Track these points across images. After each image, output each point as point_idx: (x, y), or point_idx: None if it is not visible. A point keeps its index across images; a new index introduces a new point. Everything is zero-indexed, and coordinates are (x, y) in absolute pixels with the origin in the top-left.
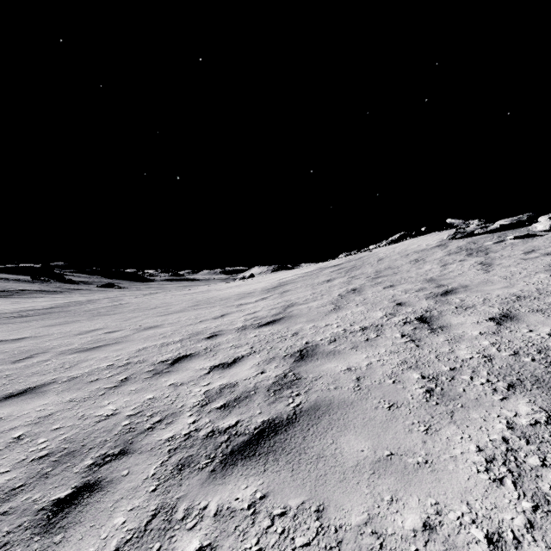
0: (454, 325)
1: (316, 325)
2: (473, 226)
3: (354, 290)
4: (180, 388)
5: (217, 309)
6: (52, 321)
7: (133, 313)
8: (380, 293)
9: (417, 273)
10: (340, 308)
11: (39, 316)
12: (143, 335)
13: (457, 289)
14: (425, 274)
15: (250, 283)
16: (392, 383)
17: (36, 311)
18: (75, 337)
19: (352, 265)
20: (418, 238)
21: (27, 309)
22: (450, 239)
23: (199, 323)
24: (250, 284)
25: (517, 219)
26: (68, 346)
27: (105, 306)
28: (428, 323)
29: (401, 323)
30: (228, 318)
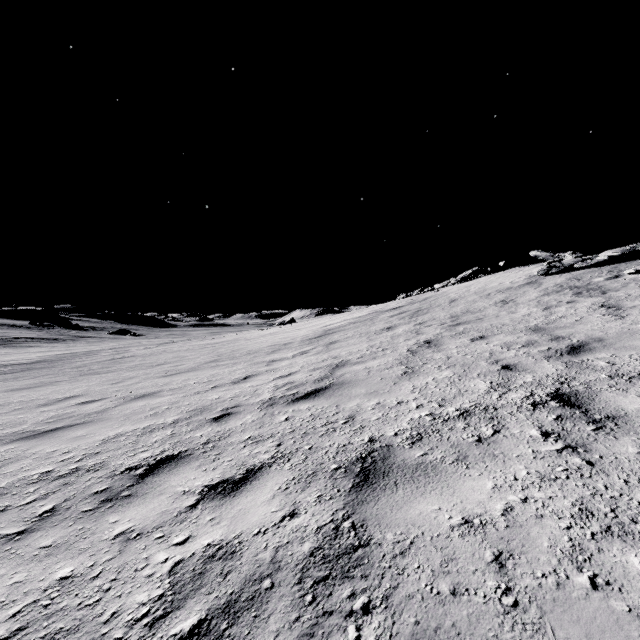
0: (634, 415)
1: (382, 403)
2: (572, 259)
3: (428, 343)
4: (131, 549)
5: (240, 367)
6: (23, 382)
7: (131, 372)
8: (468, 348)
9: (511, 319)
10: (415, 372)
11: (13, 374)
12: (127, 409)
13: (589, 344)
14: (524, 320)
15: (287, 331)
16: (591, 588)
17: (15, 366)
18: (35, 409)
19: (416, 308)
20: (496, 274)
21: (7, 363)
22: (542, 275)
23: (210, 390)
24: (288, 332)
25: (630, 248)
26: (15, 427)
27: (102, 361)
28: (578, 407)
29: (528, 404)
30: (252, 382)
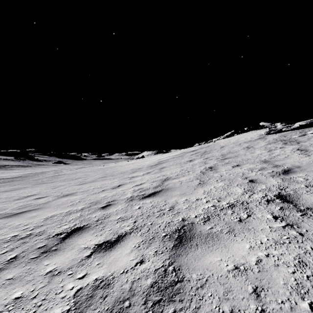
0: None
1: (188, 199)
2: (281, 126)
3: (211, 168)
4: (54, 281)
5: (116, 180)
6: (8, 187)
7: (62, 182)
8: (231, 171)
9: (252, 156)
10: (204, 183)
11: (4, 183)
12: (58, 202)
13: (293, 169)
14: (259, 156)
15: (140, 162)
16: (311, 311)
17: (5, 179)
18: (13, 202)
19: (204, 150)
20: (243, 134)
21: (1, 178)
22: (266, 134)
23: (101, 192)
24: (141, 162)
25: (310, 121)
26: (1, 211)
27: (48, 177)
28: (291, 202)
29: (264, 201)
30: (122, 188)
